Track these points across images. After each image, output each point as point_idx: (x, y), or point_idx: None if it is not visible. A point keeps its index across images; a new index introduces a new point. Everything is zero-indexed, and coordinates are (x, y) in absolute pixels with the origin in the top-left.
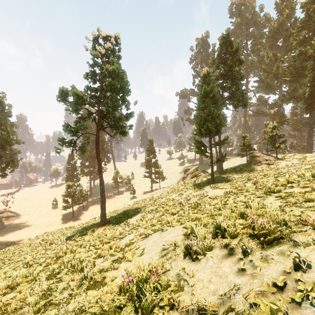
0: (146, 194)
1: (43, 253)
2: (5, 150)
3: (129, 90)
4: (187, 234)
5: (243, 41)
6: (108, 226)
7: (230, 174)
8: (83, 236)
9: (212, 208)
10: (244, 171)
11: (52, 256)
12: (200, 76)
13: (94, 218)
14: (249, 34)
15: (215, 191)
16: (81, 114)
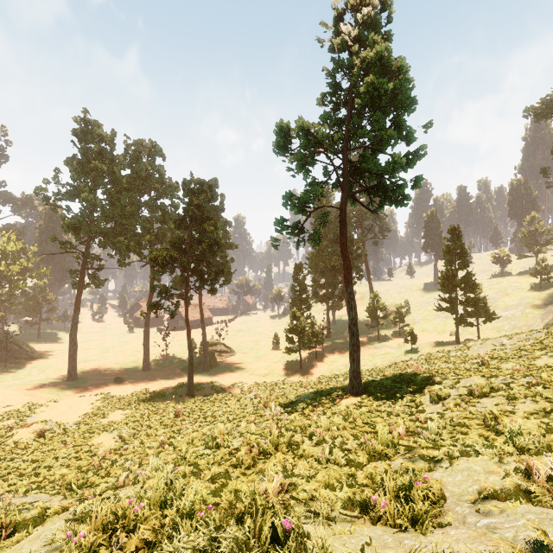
0: (443, 347)
1: (251, 420)
2: (215, 255)
3: (413, 101)
4: None
5: None
6: (365, 399)
7: None
8: (317, 409)
9: None
10: None
11: (252, 442)
12: None
13: (334, 378)
14: None
15: None
16: (313, 178)
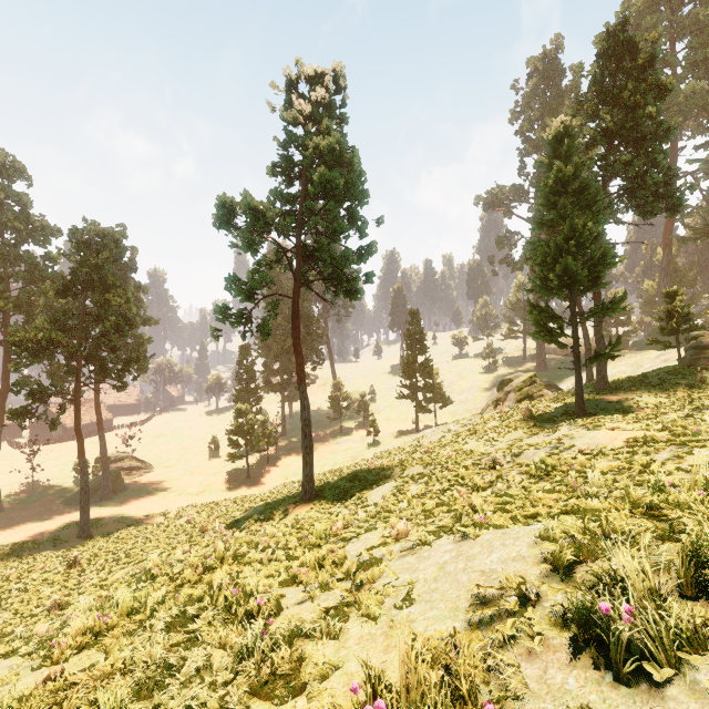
0: (404, 436)
1: (186, 550)
2: (124, 337)
3: (366, 193)
4: (564, 563)
5: (662, 43)
6: (317, 504)
7: (631, 395)
8: (266, 522)
9: (609, 483)
10: (675, 385)
11: (196, 562)
12: (537, 149)
13: (289, 484)
14: (680, 22)
15: (597, 436)
16: (263, 256)
